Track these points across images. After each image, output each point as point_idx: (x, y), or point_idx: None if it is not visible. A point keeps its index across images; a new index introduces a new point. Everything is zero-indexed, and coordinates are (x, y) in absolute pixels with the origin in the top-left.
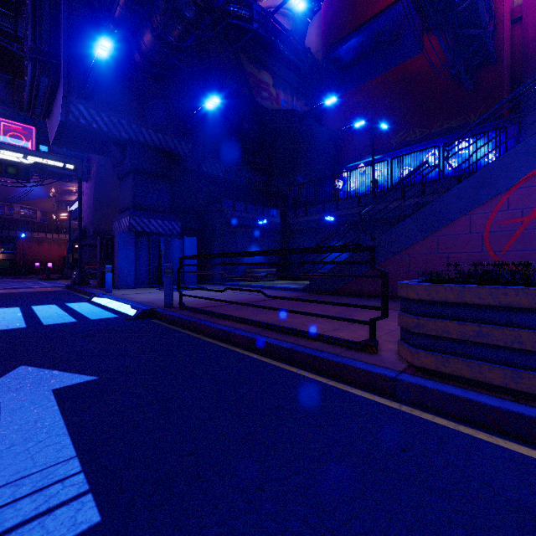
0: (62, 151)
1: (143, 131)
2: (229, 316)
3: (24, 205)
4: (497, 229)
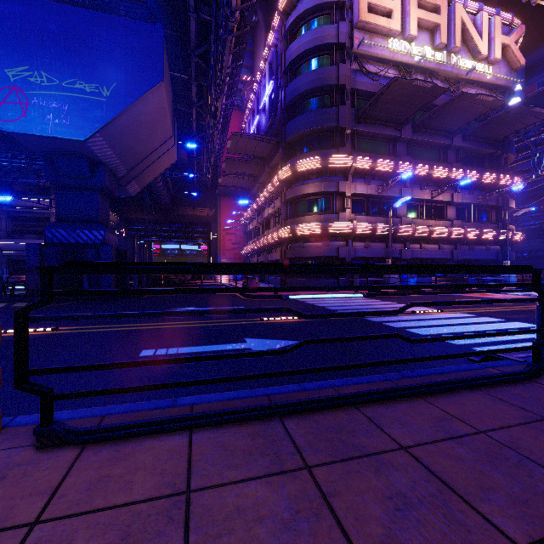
0: None
1: None
2: (387, 388)
3: None
4: None
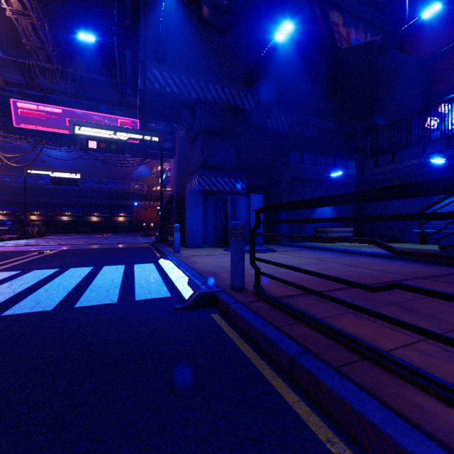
0: None
1: (210, 88)
2: (409, 369)
3: (137, 182)
4: None
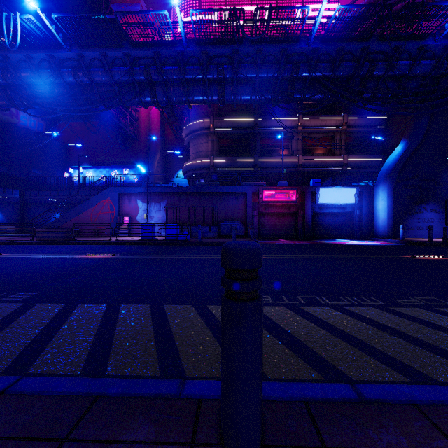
0: None
1: None
2: None
3: None
4: (93, 215)
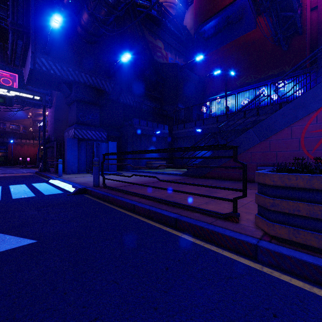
0: (35, 89)
1: (83, 76)
2: (134, 193)
3: (12, 123)
4: (309, 135)
